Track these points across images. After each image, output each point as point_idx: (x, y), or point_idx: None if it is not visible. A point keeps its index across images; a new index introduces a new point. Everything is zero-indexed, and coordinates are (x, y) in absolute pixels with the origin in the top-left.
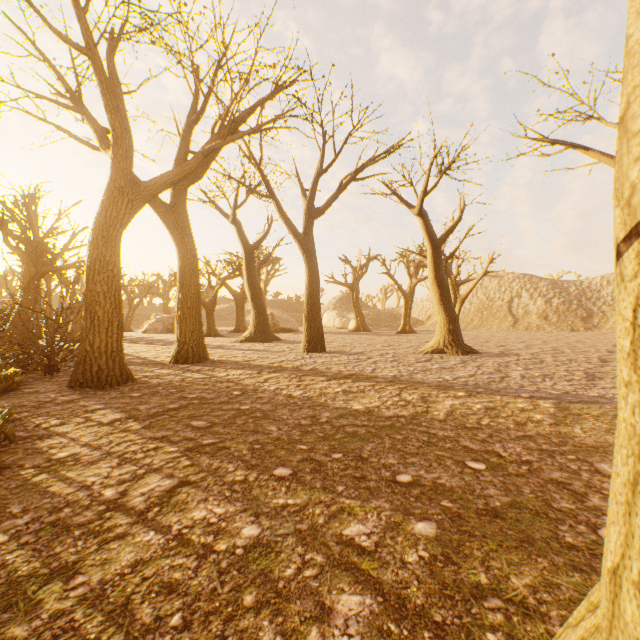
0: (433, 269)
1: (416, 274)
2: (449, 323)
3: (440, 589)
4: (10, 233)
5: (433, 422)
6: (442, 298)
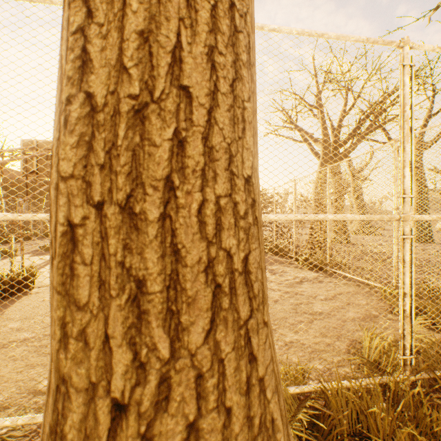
0: None
1: None
2: None
3: None
4: None
5: None
6: None
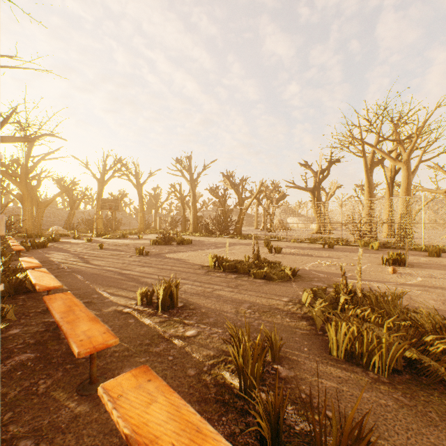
0: None
1: None
2: None
3: None
4: (231, 181)
5: None
6: None
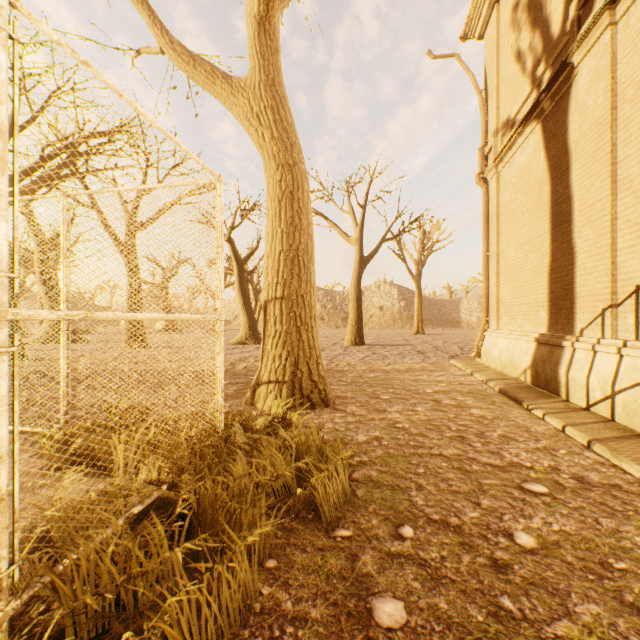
0: (239, 282)
1: (225, 279)
2: (250, 322)
3: (238, 393)
4: None
5: (237, 370)
6: (245, 304)
